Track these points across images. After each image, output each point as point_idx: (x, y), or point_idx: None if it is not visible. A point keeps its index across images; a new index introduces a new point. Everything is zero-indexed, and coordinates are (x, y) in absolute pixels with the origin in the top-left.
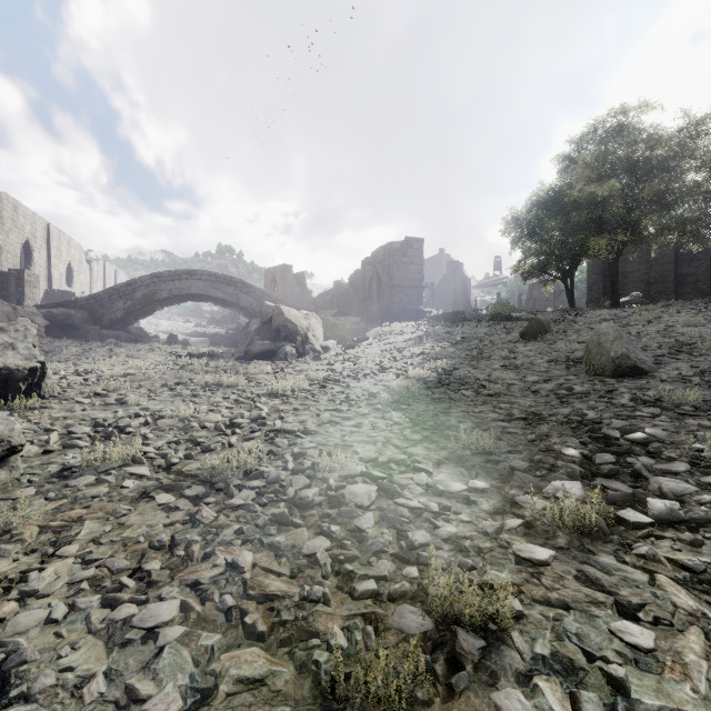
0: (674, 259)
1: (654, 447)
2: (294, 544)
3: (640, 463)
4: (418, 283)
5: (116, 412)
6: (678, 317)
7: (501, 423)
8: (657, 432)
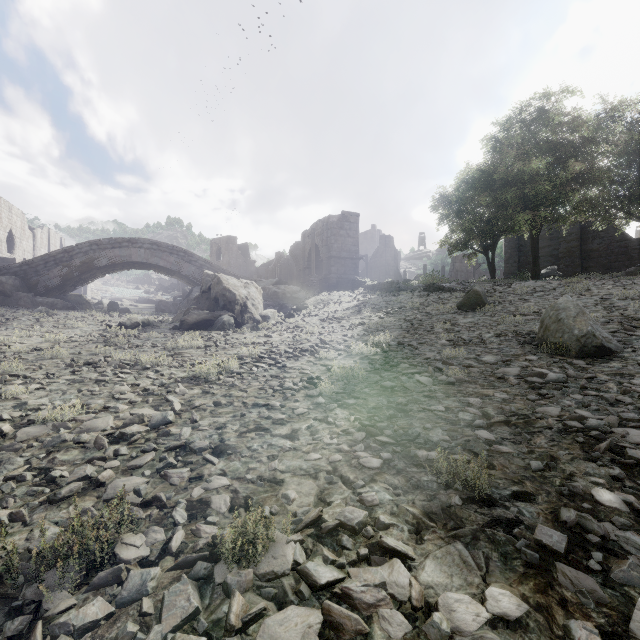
0: (580, 236)
1: None
2: None
3: None
4: (354, 255)
5: None
6: (607, 289)
7: (482, 433)
8: None
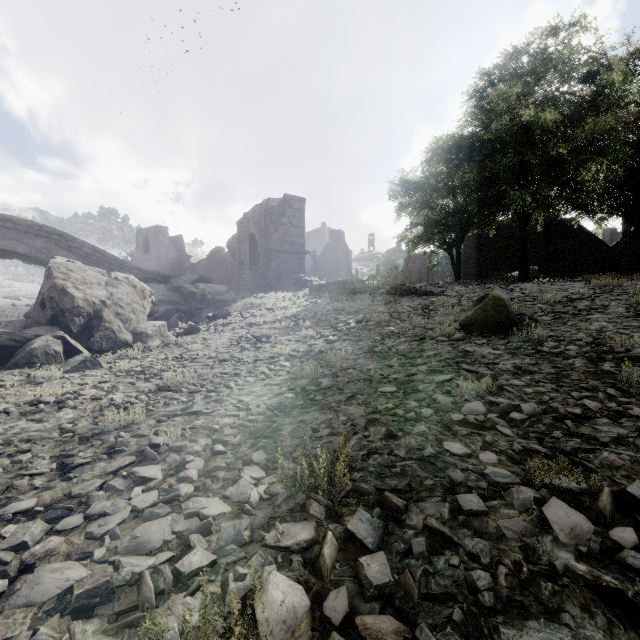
0: (544, 236)
1: None
2: None
3: None
4: (298, 248)
5: None
6: None
7: None
8: None
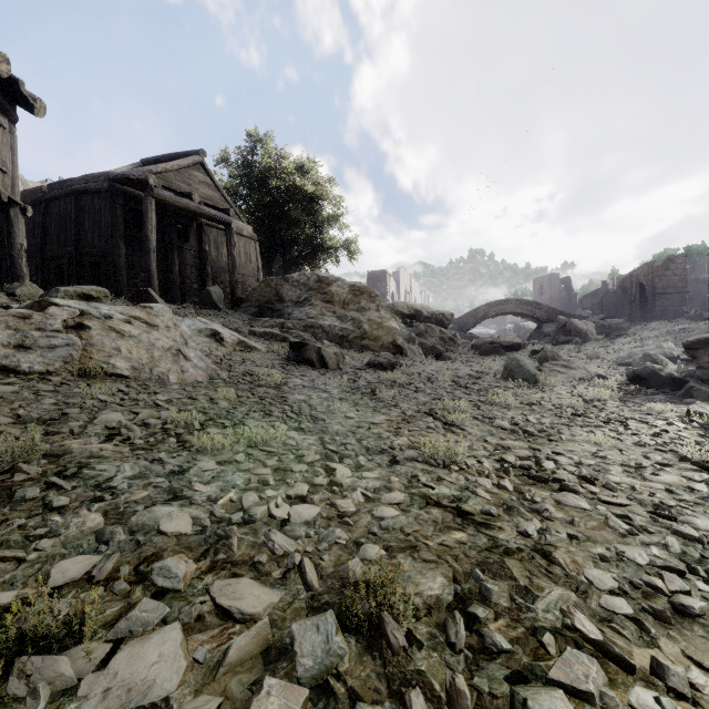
0: None
1: None
2: None
3: None
4: (680, 289)
5: None
6: None
7: None
8: None
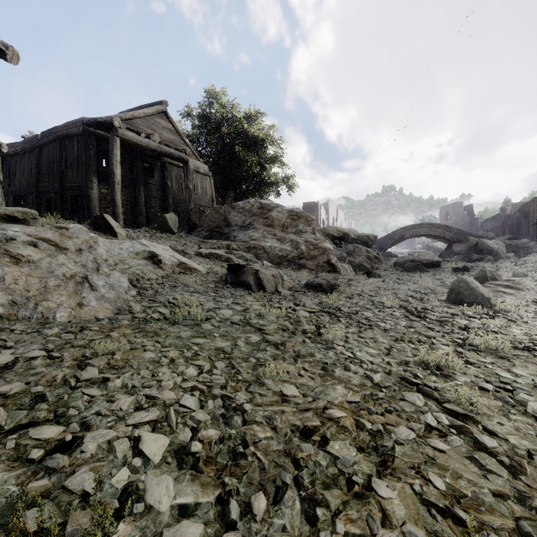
0: None
1: None
2: None
3: None
4: None
5: None
6: None
7: None
8: None
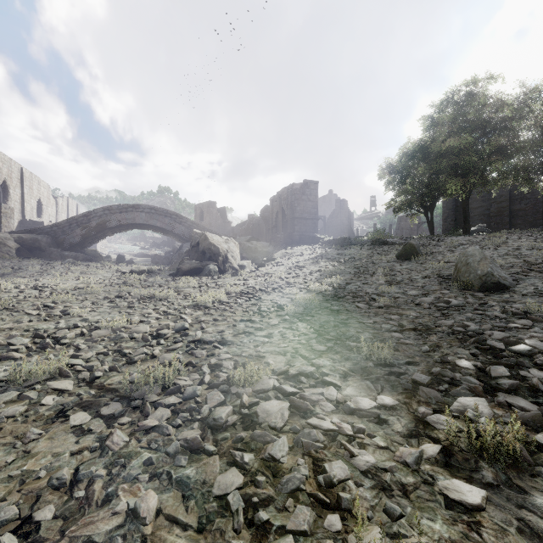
0: (509, 198)
1: (542, 359)
2: (205, 480)
3: (536, 378)
4: (313, 216)
5: (58, 323)
6: (520, 242)
7: (395, 334)
8: (536, 344)
